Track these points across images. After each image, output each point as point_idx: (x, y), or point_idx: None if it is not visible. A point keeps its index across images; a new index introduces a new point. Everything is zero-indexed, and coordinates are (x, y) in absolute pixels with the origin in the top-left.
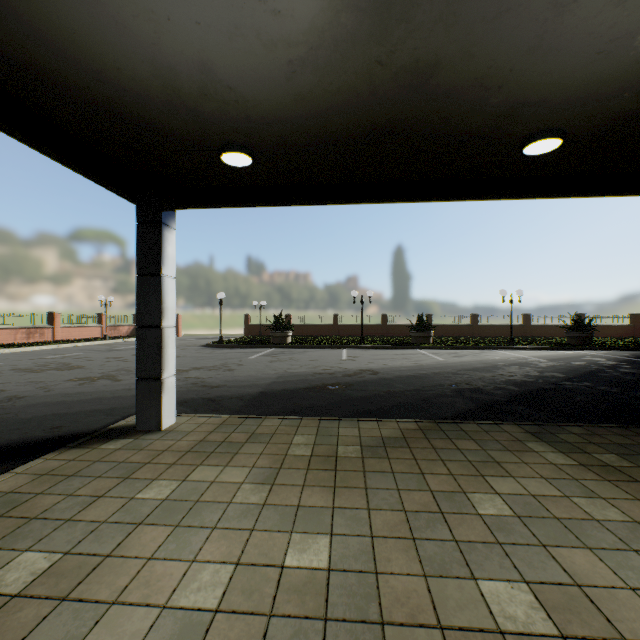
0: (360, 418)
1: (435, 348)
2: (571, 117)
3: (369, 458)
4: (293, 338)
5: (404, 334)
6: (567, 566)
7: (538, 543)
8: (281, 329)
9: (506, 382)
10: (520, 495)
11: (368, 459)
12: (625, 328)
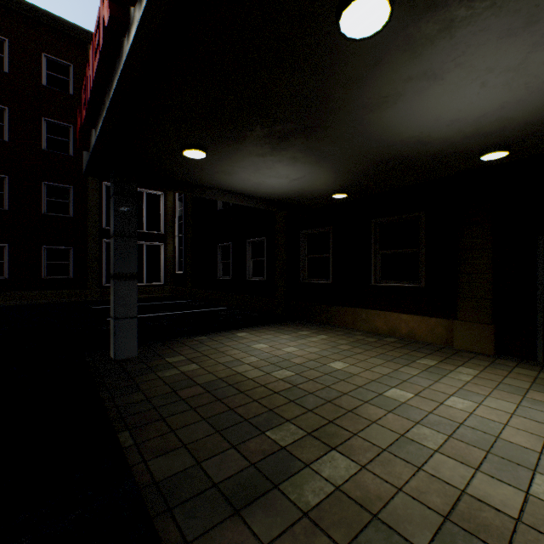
0: None
1: None
2: (377, 36)
3: None
4: None
5: None
6: (538, 442)
7: (543, 455)
8: None
9: None
10: (494, 476)
11: None
12: None
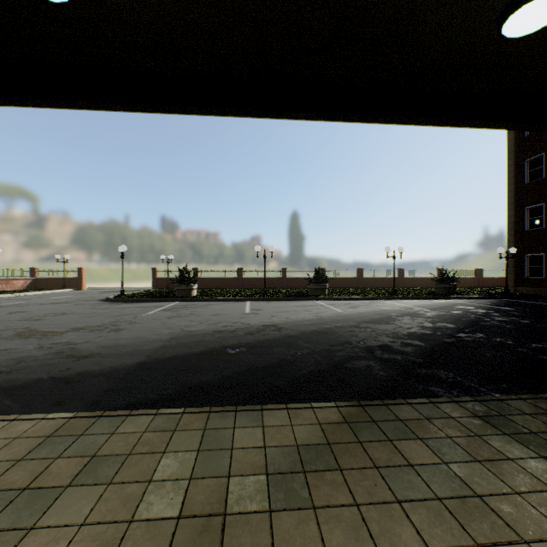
0: (265, 405)
1: (331, 299)
2: None
3: (282, 512)
4: (199, 291)
5: (302, 286)
6: None
7: None
8: (186, 282)
9: (409, 336)
10: None
11: (280, 516)
12: (472, 280)
